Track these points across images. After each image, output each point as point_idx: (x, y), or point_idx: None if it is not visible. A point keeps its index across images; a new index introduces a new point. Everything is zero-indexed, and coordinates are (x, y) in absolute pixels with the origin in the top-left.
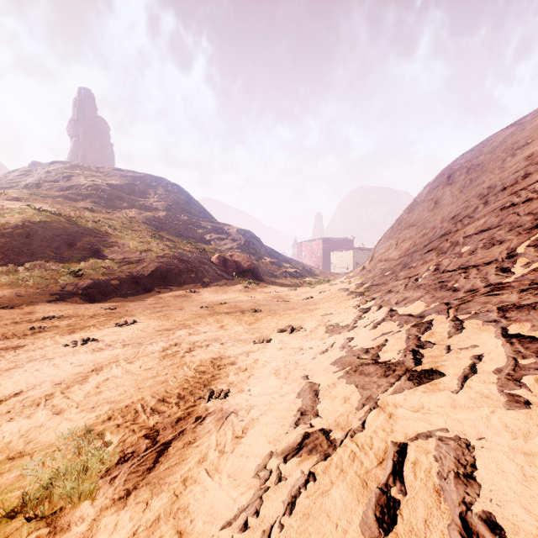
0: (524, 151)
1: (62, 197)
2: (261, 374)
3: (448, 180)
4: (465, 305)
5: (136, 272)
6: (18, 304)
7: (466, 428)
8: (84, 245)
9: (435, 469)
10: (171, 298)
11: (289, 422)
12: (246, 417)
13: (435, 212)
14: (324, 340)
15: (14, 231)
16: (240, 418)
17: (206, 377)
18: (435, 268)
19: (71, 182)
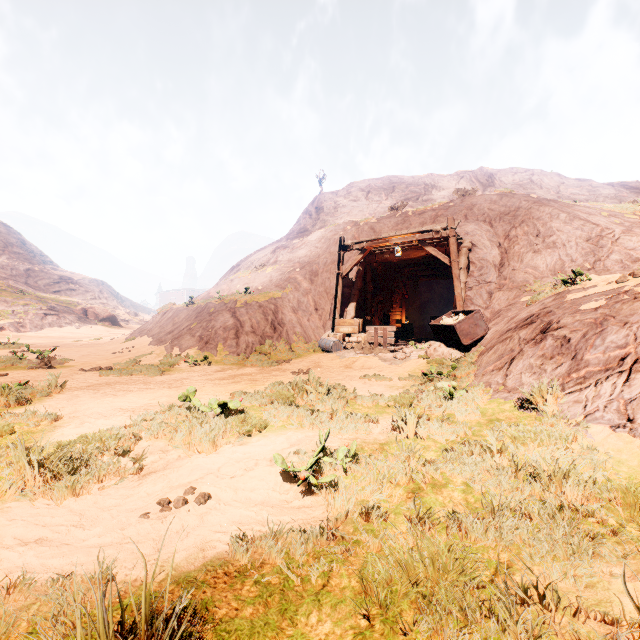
0: None
1: None
2: None
3: (229, 273)
4: None
5: (29, 319)
6: None
7: None
8: None
9: None
10: (61, 333)
11: None
12: None
13: None
14: None
15: None
16: None
17: None
18: None
19: None
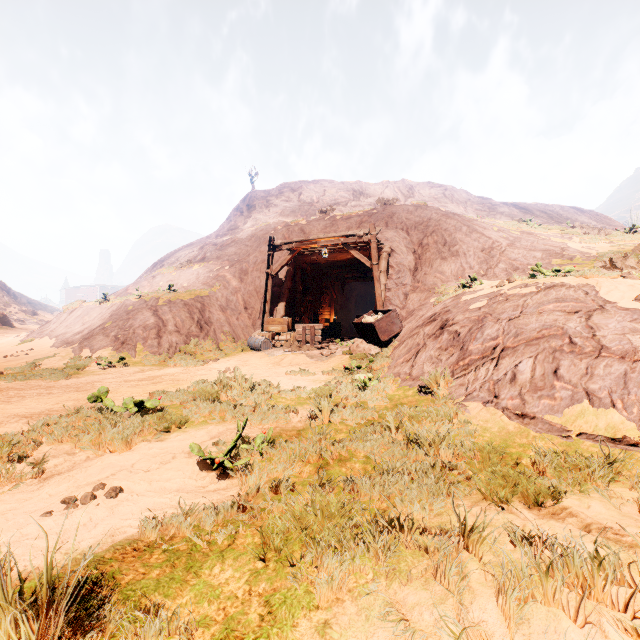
0: None
1: None
2: None
3: (151, 269)
4: None
5: None
6: None
7: None
8: None
9: None
10: None
11: None
12: None
13: None
14: None
15: None
16: None
17: None
18: None
19: None
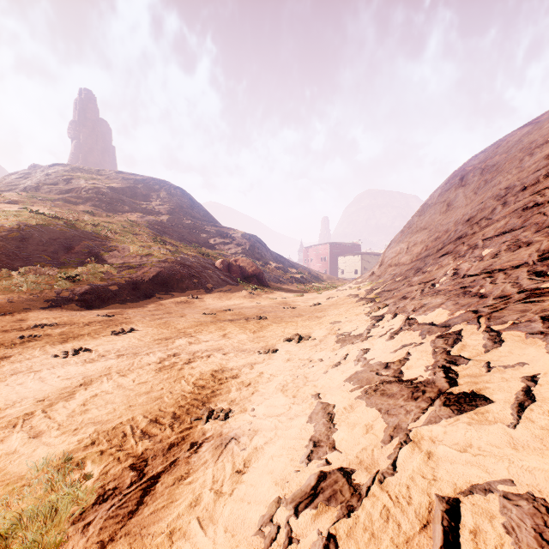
0: (544, 150)
1: (61, 200)
2: (266, 390)
3: (461, 181)
4: (498, 313)
5: (136, 278)
6: (9, 311)
7: (539, 481)
8: (82, 250)
9: (508, 547)
10: (173, 305)
11: (300, 455)
12: (249, 445)
13: (448, 214)
14: (336, 350)
15: (9, 235)
16: (242, 446)
17: (205, 392)
18: (454, 273)
19: (70, 185)
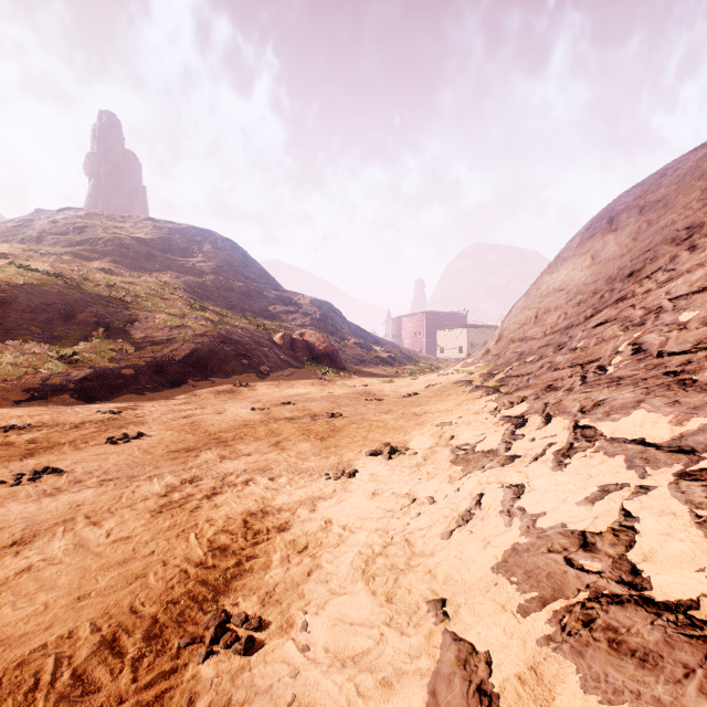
0: None
1: (70, 254)
2: (334, 568)
3: (610, 225)
4: None
5: (162, 357)
6: None
7: None
8: (88, 319)
9: None
10: (211, 395)
11: None
12: None
13: (594, 270)
14: (456, 482)
15: None
16: None
17: (225, 564)
18: (635, 349)
19: (84, 235)
